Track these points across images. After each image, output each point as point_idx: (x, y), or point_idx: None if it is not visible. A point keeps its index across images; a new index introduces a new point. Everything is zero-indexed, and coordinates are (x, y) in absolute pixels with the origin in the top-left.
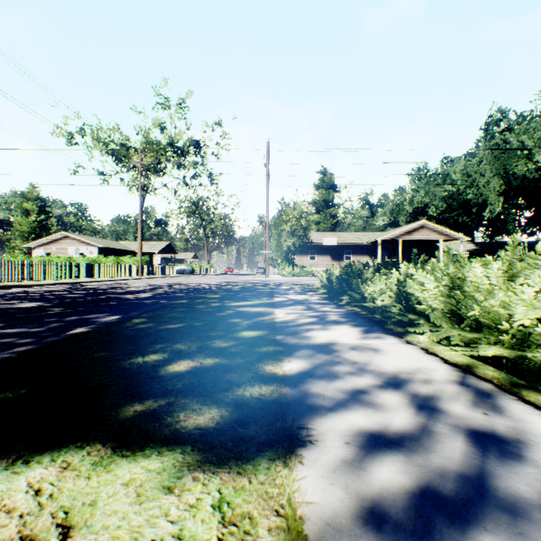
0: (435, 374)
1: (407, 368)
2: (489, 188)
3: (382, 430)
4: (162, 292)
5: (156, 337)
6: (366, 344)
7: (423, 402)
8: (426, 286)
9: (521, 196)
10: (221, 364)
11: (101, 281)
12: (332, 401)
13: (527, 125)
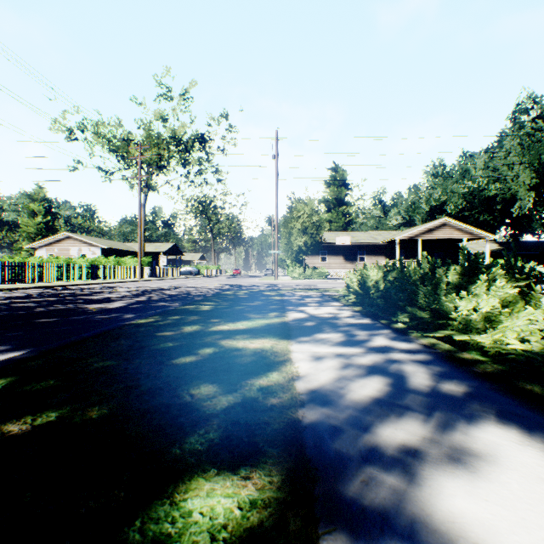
0: None
1: None
2: (519, 181)
3: None
4: (144, 299)
5: None
6: None
7: None
8: None
9: None
10: None
11: (91, 283)
12: None
13: None
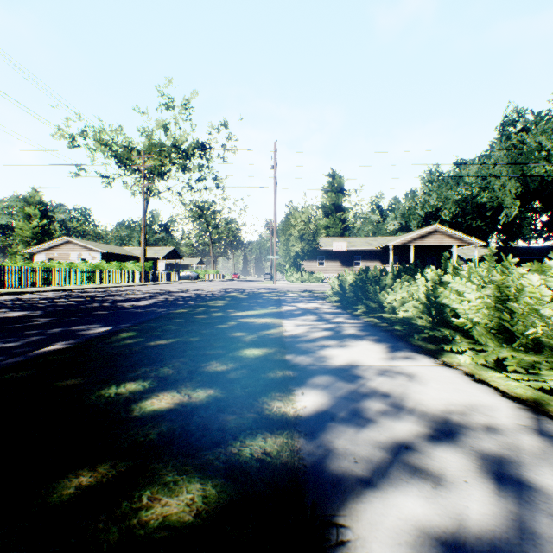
0: (498, 416)
1: (458, 404)
2: (505, 190)
3: (456, 531)
4: (163, 299)
5: (141, 357)
6: (395, 367)
7: (499, 469)
8: (465, 295)
9: (538, 199)
10: (215, 399)
11: (101, 287)
12: (368, 467)
13: (544, 125)
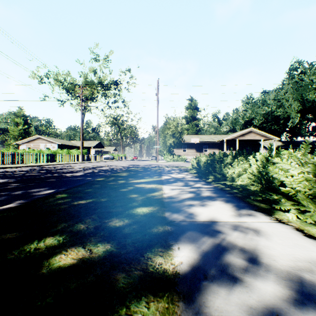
0: None
1: (303, 260)
2: (291, 108)
3: None
4: (91, 171)
5: (65, 214)
6: (244, 223)
7: None
8: (290, 171)
9: (310, 113)
10: (110, 254)
11: (56, 164)
12: None
13: (314, 70)
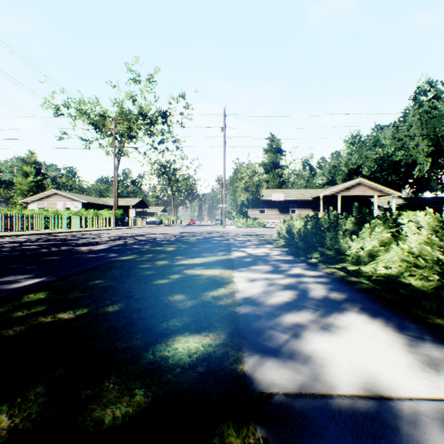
0: None
1: None
2: (419, 149)
3: None
4: (121, 243)
5: None
6: None
7: None
8: None
9: None
10: None
11: (76, 231)
12: None
13: None
